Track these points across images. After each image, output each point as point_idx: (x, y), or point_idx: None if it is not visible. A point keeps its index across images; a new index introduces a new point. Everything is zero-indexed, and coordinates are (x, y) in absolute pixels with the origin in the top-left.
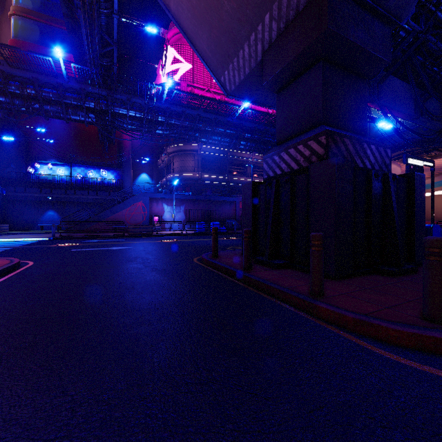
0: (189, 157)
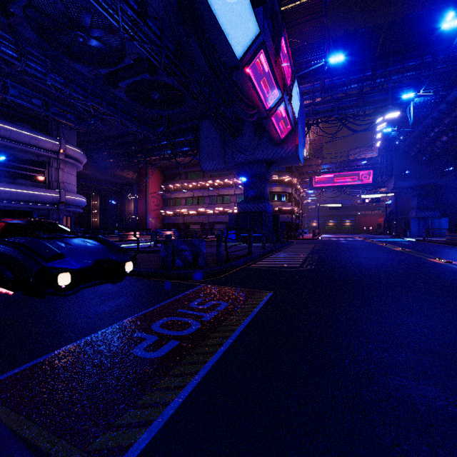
0: None
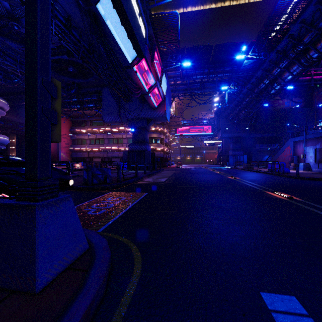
0: None
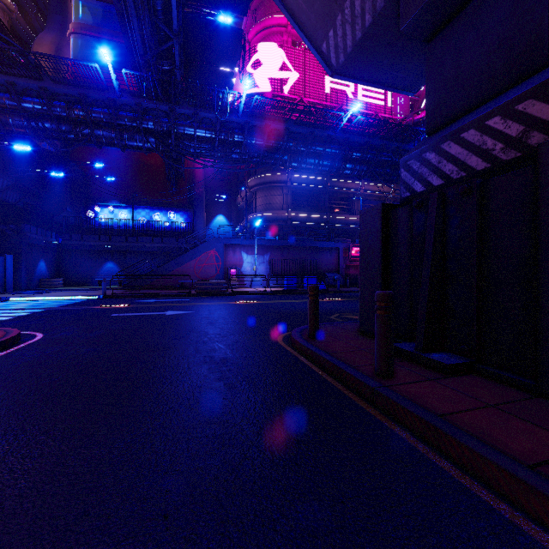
0: (276, 190)
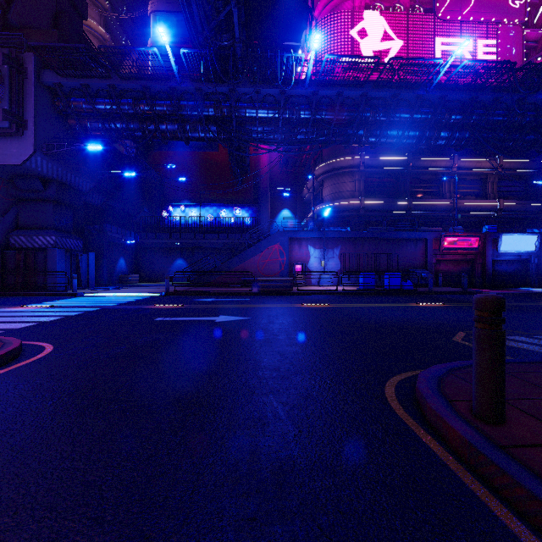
0: (346, 177)
